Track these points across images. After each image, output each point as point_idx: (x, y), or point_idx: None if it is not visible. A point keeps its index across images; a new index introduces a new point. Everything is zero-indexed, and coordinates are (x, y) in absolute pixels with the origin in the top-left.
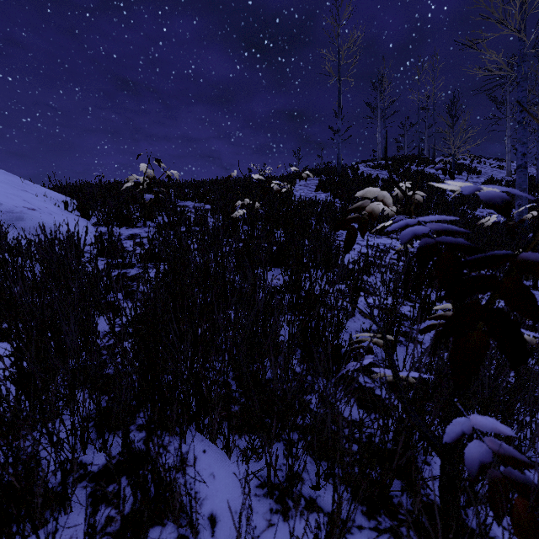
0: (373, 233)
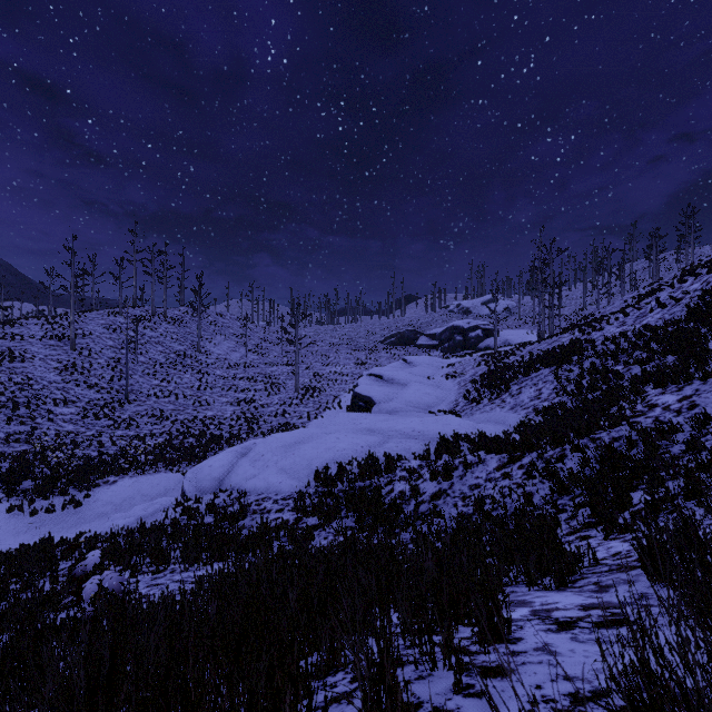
0: (62, 406)
